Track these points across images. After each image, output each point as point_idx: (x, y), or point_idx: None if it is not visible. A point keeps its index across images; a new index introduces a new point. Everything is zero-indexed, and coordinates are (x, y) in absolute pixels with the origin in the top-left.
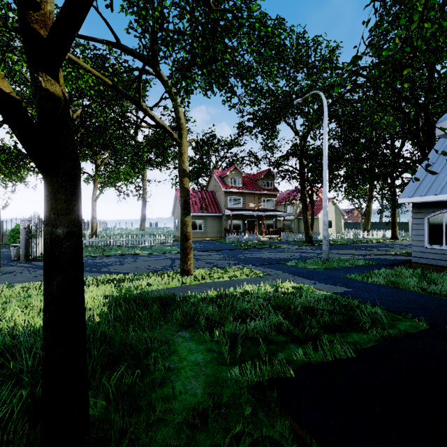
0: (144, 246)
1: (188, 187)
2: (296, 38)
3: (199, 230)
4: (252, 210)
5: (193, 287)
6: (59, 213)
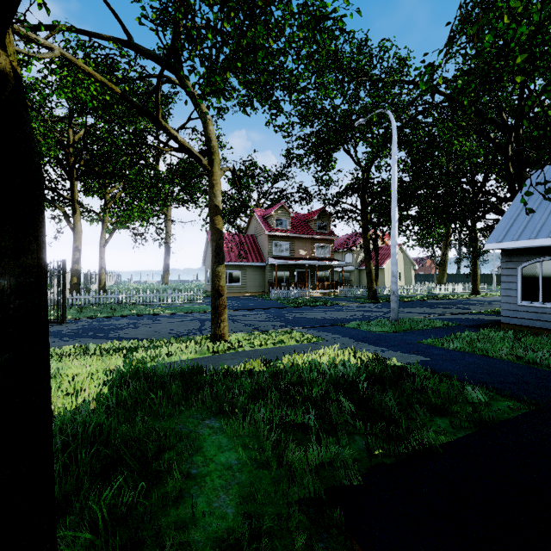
0: (167, 304)
1: (221, 228)
2: (357, 46)
3: (236, 283)
4: (303, 259)
5: (227, 357)
6: (4, 254)
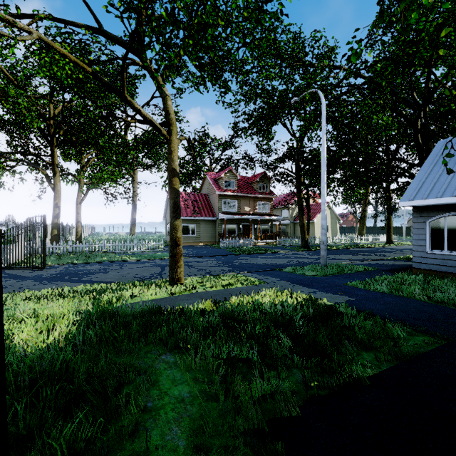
0: (133, 252)
1: (178, 188)
2: (292, 37)
3: (192, 234)
4: (247, 214)
5: (183, 298)
6: None
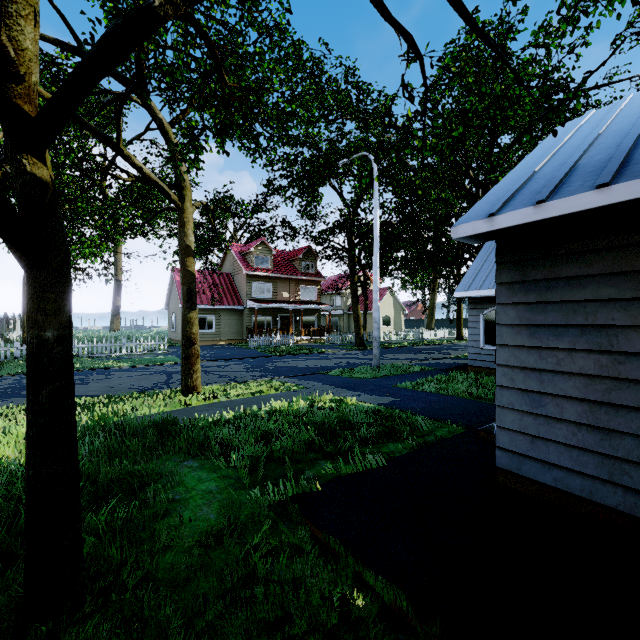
0: (121, 356)
1: (193, 270)
2: (345, 73)
3: (209, 330)
4: (286, 302)
5: (202, 408)
6: (49, 314)
